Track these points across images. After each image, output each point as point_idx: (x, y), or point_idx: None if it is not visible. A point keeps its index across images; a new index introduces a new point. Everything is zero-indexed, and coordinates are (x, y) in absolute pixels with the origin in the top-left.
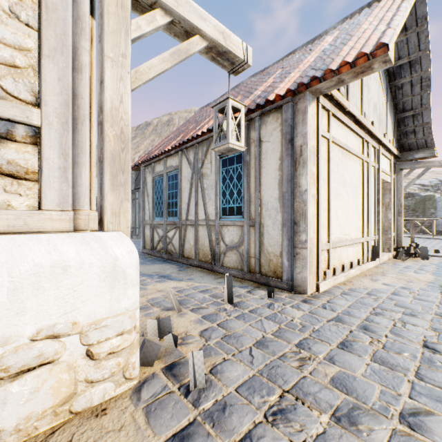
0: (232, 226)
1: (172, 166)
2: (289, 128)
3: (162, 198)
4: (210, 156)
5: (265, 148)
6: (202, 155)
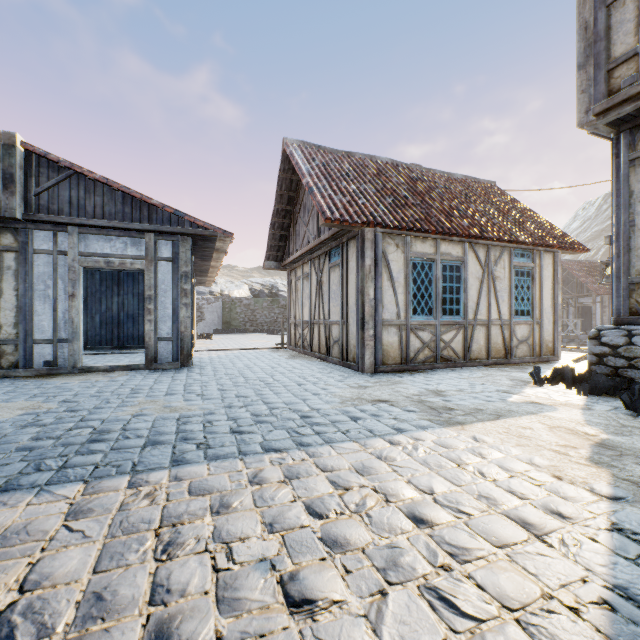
0: (523, 325)
1: (450, 254)
2: (557, 267)
3: (431, 290)
4: (504, 263)
5: (544, 273)
6: (494, 258)
